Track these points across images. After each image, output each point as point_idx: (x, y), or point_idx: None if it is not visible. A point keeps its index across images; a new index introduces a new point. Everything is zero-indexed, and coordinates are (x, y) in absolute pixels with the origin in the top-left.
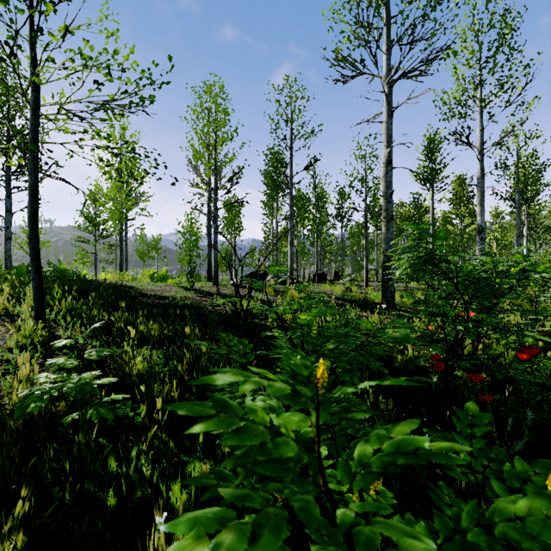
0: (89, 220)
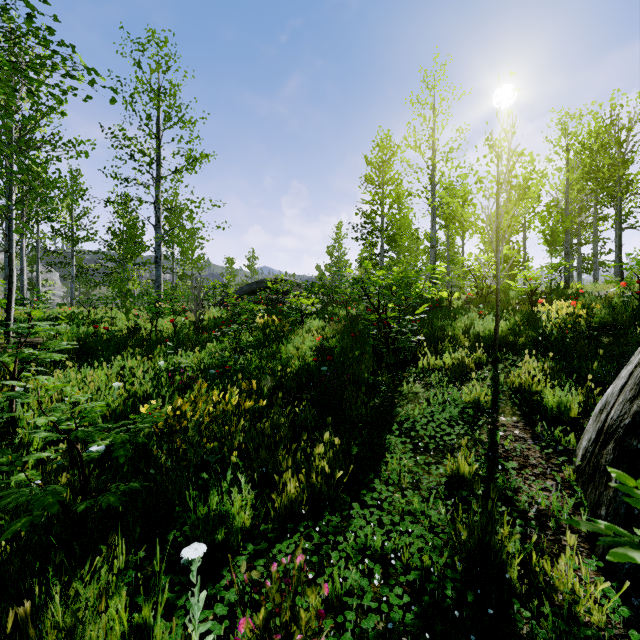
0: None
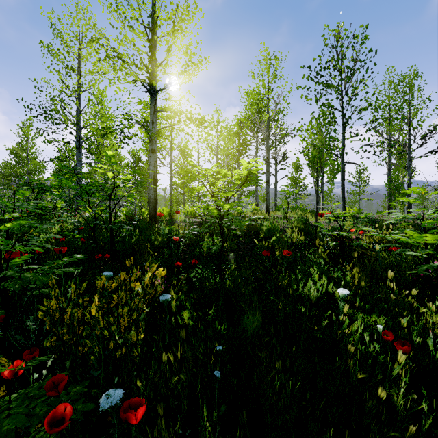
0: (294, 181)
